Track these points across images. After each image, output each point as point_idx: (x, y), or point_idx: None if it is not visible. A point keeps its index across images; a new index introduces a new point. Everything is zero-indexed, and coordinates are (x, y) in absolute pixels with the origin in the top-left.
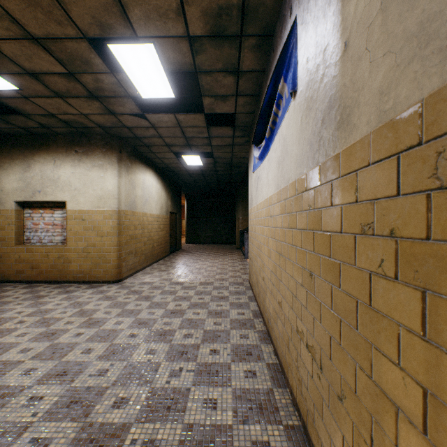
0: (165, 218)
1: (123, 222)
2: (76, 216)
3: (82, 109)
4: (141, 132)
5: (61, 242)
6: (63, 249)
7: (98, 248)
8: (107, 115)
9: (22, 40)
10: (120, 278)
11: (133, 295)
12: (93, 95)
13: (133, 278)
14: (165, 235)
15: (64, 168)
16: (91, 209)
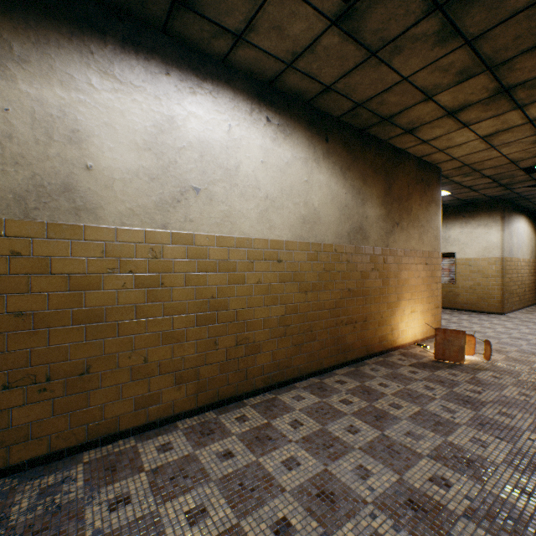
0: (534, 262)
1: (504, 267)
2: (462, 263)
3: (484, 192)
4: (527, 193)
5: (447, 281)
6: (452, 286)
7: (482, 286)
8: (502, 191)
9: (477, 178)
10: (502, 311)
11: (527, 322)
12: (500, 185)
13: (512, 314)
14: (534, 281)
15: (453, 230)
16: (475, 258)
